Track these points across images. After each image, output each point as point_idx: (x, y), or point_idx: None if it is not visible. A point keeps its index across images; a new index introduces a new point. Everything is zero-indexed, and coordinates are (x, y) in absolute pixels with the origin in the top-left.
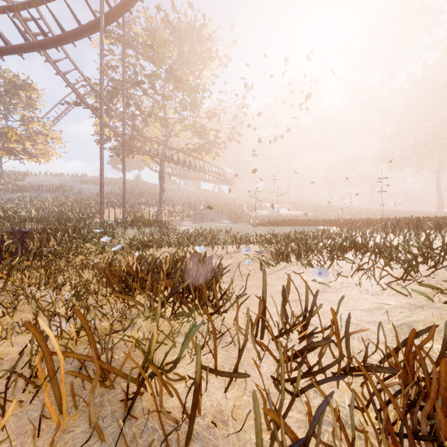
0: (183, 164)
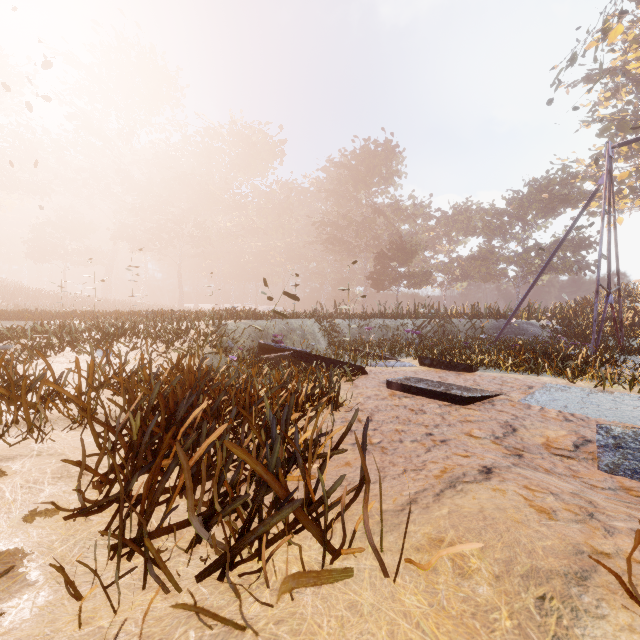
0: None
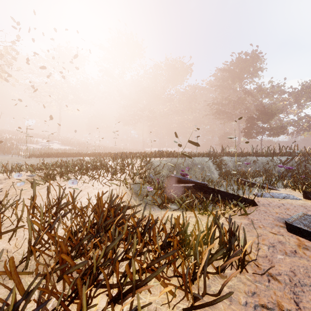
0: None
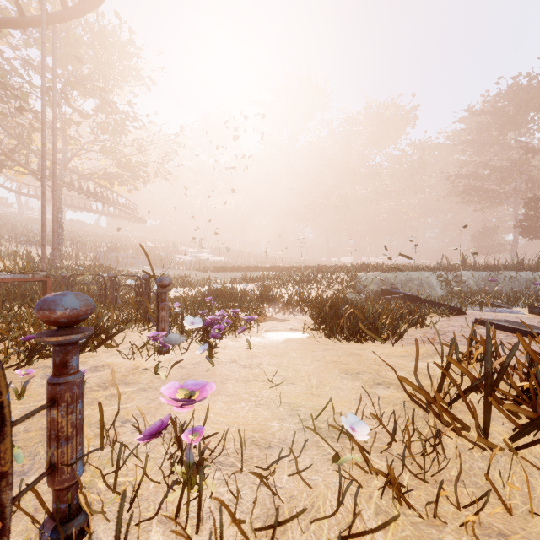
0: (89, 194)
